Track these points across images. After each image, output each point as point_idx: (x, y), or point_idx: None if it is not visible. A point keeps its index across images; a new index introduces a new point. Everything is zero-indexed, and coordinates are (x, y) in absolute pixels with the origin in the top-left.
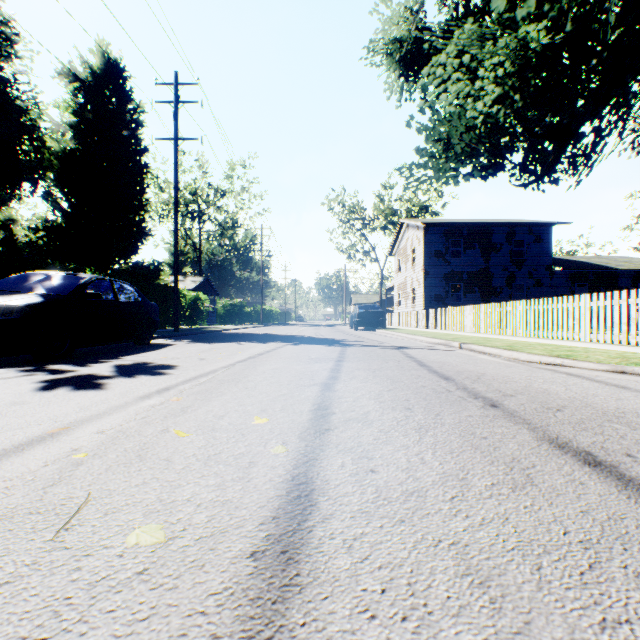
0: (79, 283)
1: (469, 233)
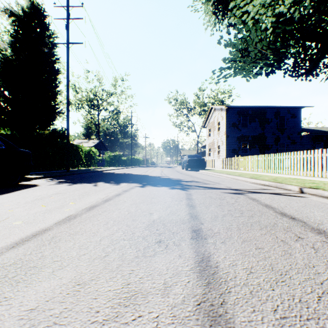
0: None
1: (252, 112)
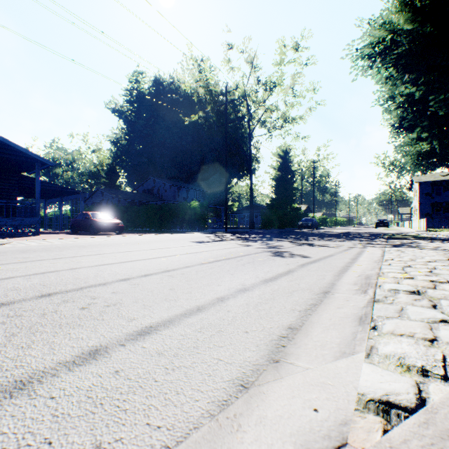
0: (312, 220)
1: (446, 183)
